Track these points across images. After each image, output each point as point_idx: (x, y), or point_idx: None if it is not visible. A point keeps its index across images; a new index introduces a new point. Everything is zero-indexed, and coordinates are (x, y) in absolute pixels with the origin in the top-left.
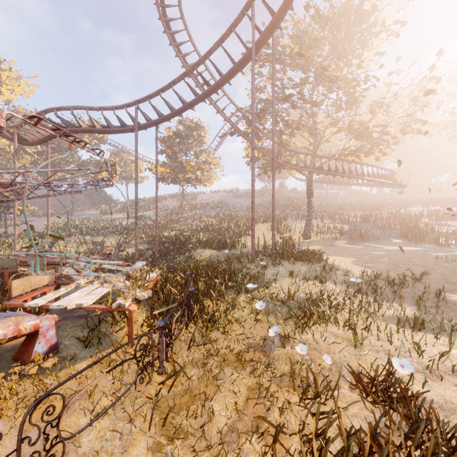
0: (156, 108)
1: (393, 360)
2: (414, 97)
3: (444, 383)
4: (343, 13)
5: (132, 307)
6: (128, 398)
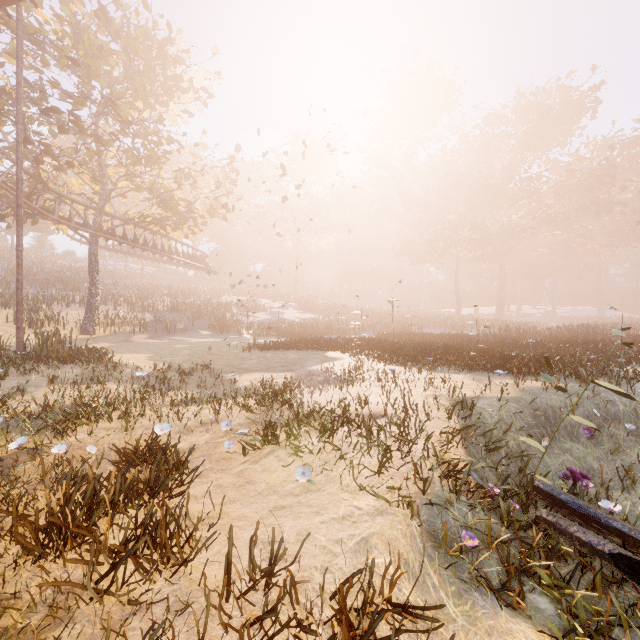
0: None
1: (155, 428)
2: (218, 181)
3: (195, 434)
4: (143, 39)
5: None
6: None
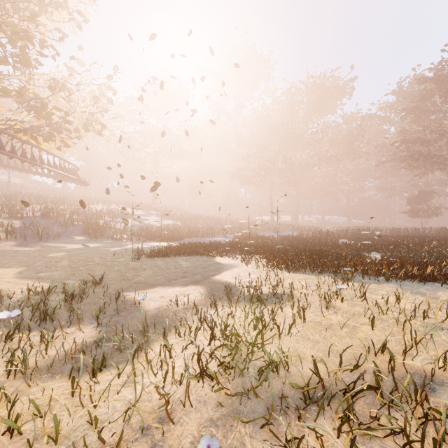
0: None
1: None
2: (96, 96)
3: None
4: None
5: None
6: None
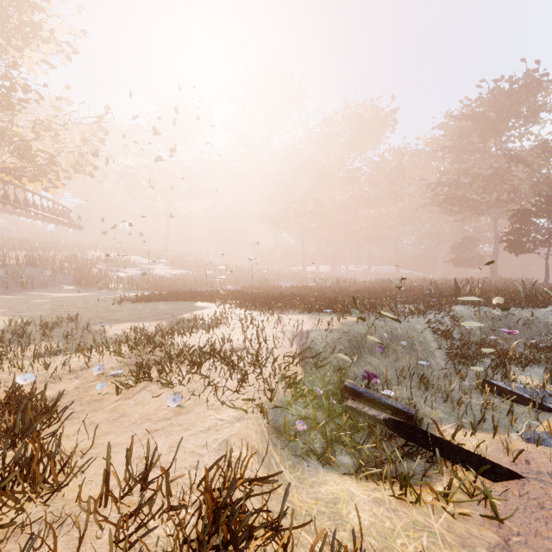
0: None
1: (17, 378)
2: (84, 138)
3: (63, 381)
4: None
5: None
6: None
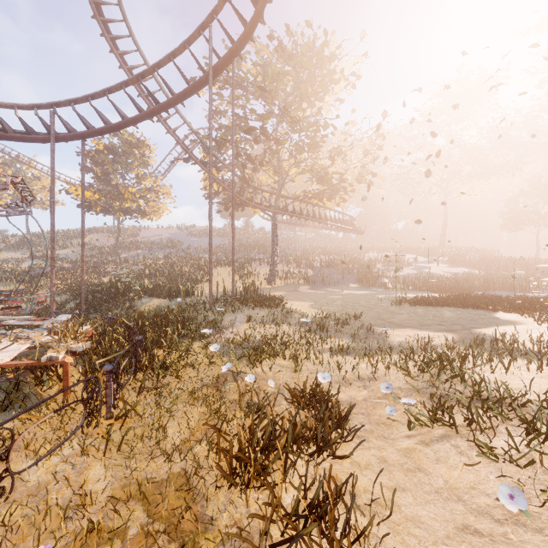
0: (82, 118)
1: (318, 375)
2: (365, 150)
3: (353, 387)
4: (306, 53)
5: (68, 359)
6: (74, 442)
